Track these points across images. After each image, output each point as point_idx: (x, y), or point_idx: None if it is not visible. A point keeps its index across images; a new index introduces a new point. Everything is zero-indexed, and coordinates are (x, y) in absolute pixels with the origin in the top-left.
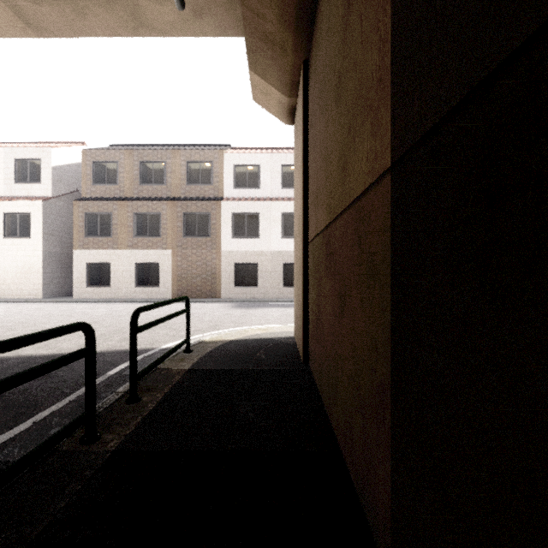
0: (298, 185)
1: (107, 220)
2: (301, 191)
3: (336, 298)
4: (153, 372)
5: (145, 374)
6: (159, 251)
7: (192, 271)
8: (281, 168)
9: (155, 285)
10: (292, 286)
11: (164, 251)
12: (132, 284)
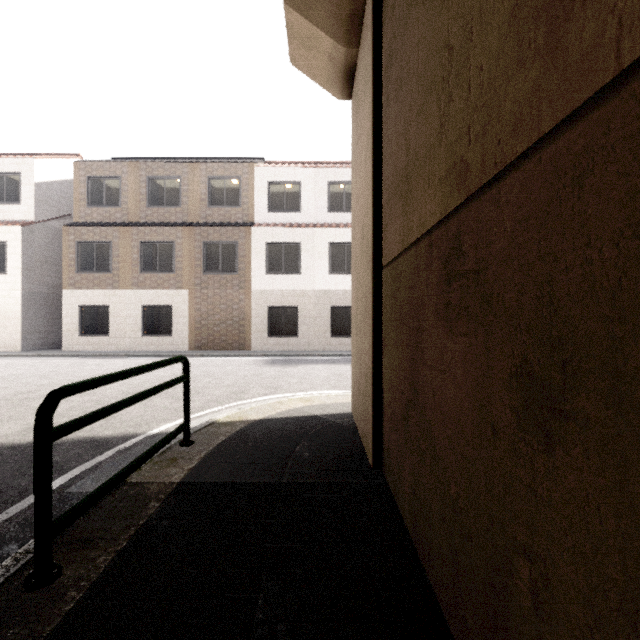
0: (361, 180)
1: (105, 251)
2: (370, 183)
3: (502, 384)
4: (115, 491)
5: (79, 515)
6: (172, 291)
7: (214, 317)
8: (327, 186)
9: (167, 334)
10: (342, 335)
11: (179, 291)
12: (137, 333)
